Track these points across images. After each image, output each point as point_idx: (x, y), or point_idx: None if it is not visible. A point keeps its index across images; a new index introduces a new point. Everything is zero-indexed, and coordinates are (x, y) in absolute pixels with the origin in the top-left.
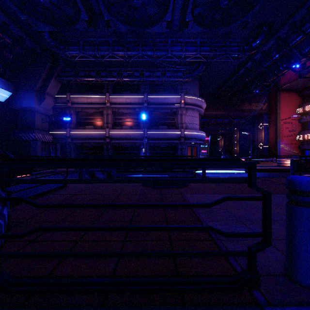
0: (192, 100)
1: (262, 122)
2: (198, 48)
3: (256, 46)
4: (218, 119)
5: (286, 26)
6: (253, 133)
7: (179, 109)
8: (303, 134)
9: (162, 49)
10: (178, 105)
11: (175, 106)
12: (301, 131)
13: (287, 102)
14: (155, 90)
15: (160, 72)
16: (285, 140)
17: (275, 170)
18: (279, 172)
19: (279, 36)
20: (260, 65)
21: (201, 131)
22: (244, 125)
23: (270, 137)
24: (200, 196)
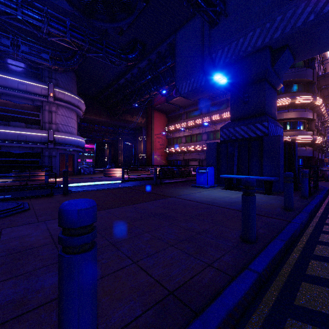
0: (66, 96)
1: (142, 134)
2: (67, 31)
3: (132, 59)
4: (102, 126)
5: (155, 52)
6: (135, 144)
7: (46, 103)
8: (168, 148)
9: (4, 2)
10: (44, 98)
11: (40, 98)
12: (167, 146)
13: (159, 120)
14: (3, 66)
15: (9, 40)
16: (158, 152)
17: (147, 178)
18: (150, 179)
19: (151, 59)
20: (138, 81)
21: (79, 136)
22: (127, 136)
23: (147, 149)
24: (32, 227)
